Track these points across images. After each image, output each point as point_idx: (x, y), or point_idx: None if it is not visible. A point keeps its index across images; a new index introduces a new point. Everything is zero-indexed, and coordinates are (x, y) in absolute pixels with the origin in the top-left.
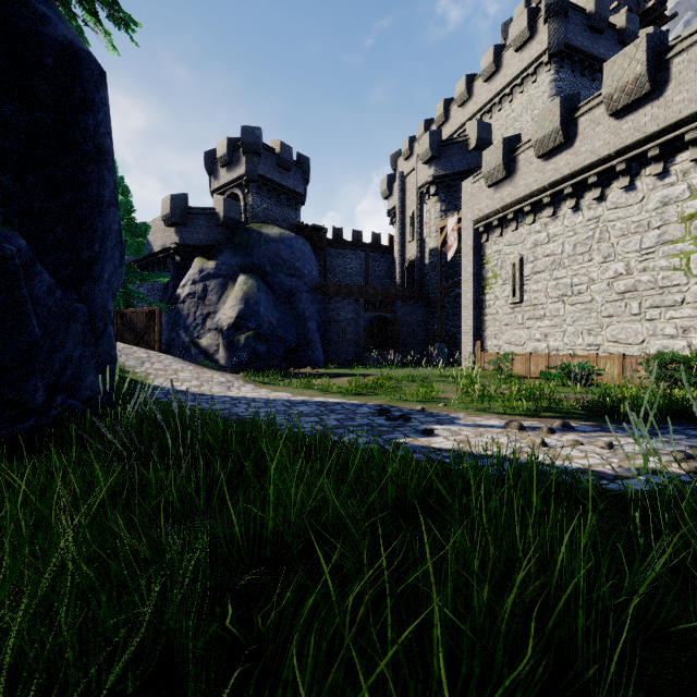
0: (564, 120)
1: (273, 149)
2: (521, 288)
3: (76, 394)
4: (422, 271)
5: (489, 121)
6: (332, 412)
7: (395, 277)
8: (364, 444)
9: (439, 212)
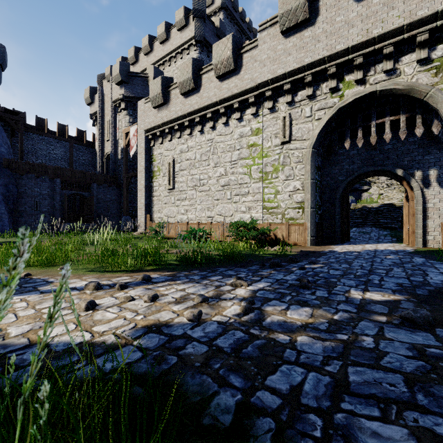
0: (195, 74)
1: None
2: (173, 179)
3: None
4: (116, 163)
5: (163, 71)
6: None
7: (97, 166)
8: None
9: (128, 123)
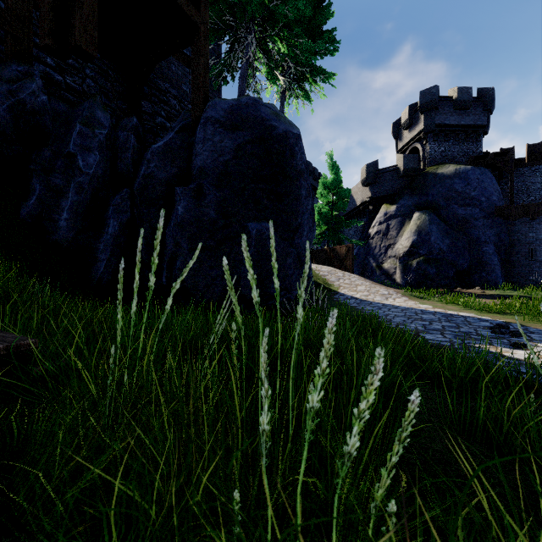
0: None
1: (450, 97)
2: None
3: (291, 292)
4: None
5: None
6: (448, 321)
7: None
8: (438, 341)
9: None
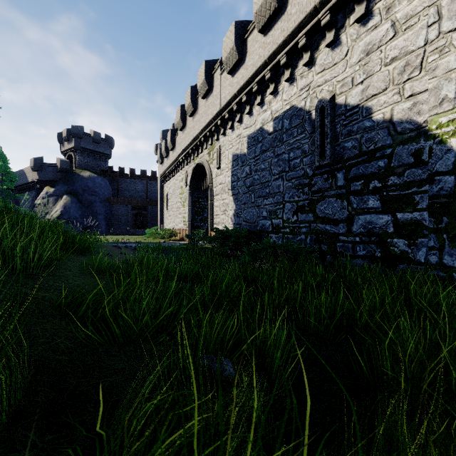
0: (166, 147)
1: (90, 134)
2: (167, 204)
3: None
4: None
5: None
6: None
7: None
8: None
9: None
